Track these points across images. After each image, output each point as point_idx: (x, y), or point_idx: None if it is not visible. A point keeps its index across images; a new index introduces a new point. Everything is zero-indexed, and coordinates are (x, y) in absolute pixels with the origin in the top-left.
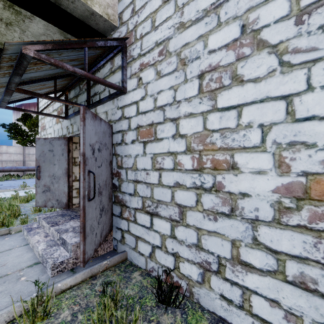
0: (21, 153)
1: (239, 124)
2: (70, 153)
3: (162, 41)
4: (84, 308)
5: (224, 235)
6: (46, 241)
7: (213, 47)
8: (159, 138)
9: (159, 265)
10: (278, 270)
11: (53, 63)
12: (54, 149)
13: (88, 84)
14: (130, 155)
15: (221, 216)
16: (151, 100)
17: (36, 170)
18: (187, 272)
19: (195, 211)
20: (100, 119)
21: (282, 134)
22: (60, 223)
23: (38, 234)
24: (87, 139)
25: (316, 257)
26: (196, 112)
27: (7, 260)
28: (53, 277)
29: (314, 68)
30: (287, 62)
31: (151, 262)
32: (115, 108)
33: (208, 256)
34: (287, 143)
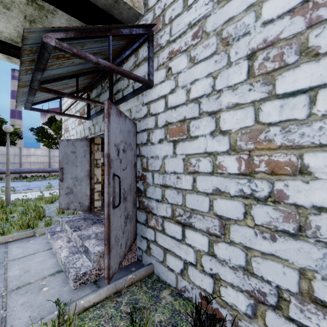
0: (47, 155)
1: (312, 113)
2: (92, 155)
3: (197, 21)
4: None
5: (286, 260)
6: (69, 247)
7: (269, 16)
8: (193, 136)
9: (193, 286)
10: None
11: (76, 53)
12: (76, 150)
13: (110, 81)
14: (157, 156)
15: (282, 236)
16: (183, 93)
17: (59, 172)
18: (231, 299)
19: (243, 226)
20: (125, 116)
21: None
22: (82, 228)
23: (61, 238)
24: (112, 138)
25: None
26: (243, 101)
27: (31, 266)
28: (75, 290)
29: None
30: None
31: (182, 280)
32: (139, 104)
33: (262, 284)
34: None
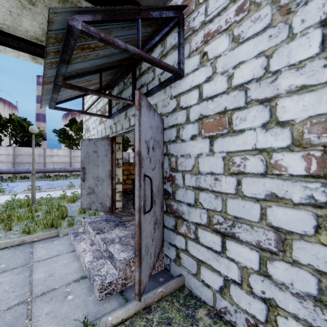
0: (68, 155)
1: None
2: (113, 154)
3: None
4: None
5: None
6: (92, 250)
7: None
8: (236, 130)
9: (237, 308)
10: None
11: (103, 38)
12: (98, 150)
13: (133, 76)
14: (188, 155)
15: None
16: (223, 80)
17: (81, 171)
18: None
19: (313, 243)
20: (154, 110)
21: None
22: (105, 230)
23: (84, 240)
24: (142, 134)
25: None
26: (315, 82)
27: (55, 269)
28: (101, 301)
29: None
30: None
31: (222, 300)
32: (167, 98)
33: None
34: None
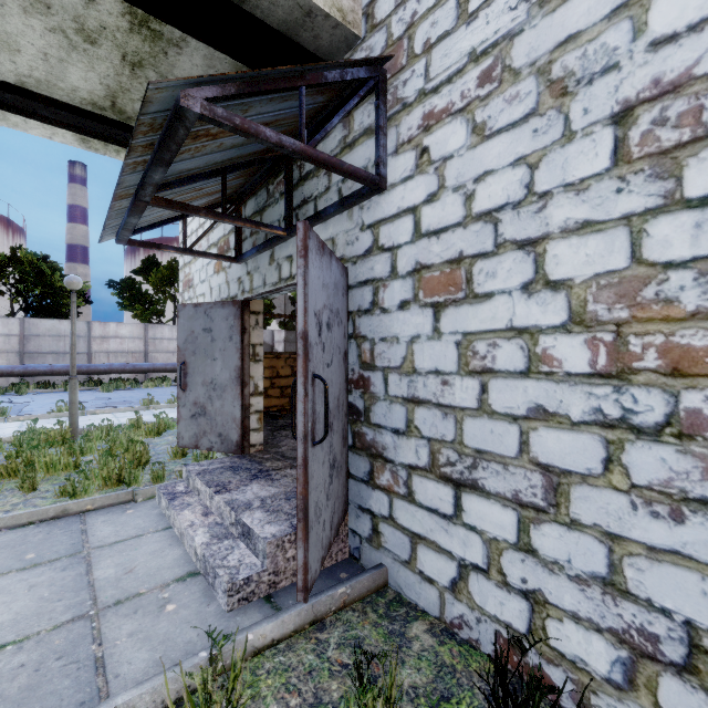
0: (141, 336)
1: None
2: (245, 335)
3: (489, 47)
4: (312, 705)
5: None
6: (208, 525)
7: (668, 28)
8: (480, 293)
9: (481, 615)
10: None
11: (240, 127)
12: (214, 326)
13: (288, 181)
14: (395, 338)
15: (700, 511)
16: (457, 201)
17: (179, 371)
18: (573, 648)
19: (602, 489)
20: (330, 254)
21: None
22: (232, 487)
23: (190, 507)
24: (310, 300)
25: None
26: (603, 217)
27: (136, 560)
28: (231, 612)
29: None
30: None
31: (455, 603)
32: (354, 228)
33: (648, 617)
34: None
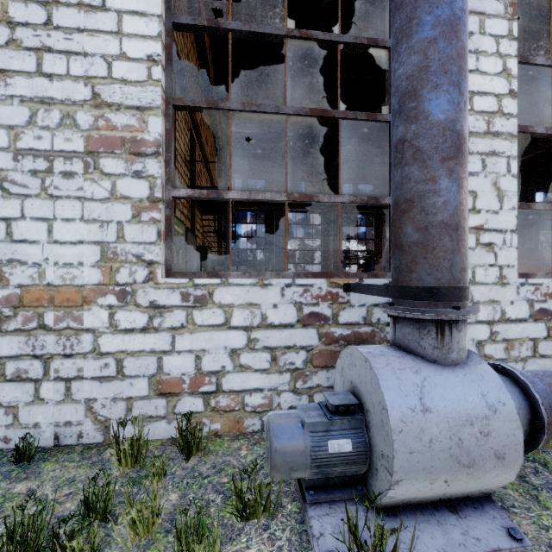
0: None
1: None
2: None
3: None
4: None
5: None
6: None
7: None
8: None
9: None
10: (0, 374)
11: None
12: None
13: None
14: None
15: None
16: None
17: None
18: None
19: None
20: None
21: (3, 252)
22: None
23: None
24: None
25: (27, 352)
26: None
27: None
28: None
29: (26, 201)
30: (7, 189)
31: None
32: None
33: None
34: (7, 259)
